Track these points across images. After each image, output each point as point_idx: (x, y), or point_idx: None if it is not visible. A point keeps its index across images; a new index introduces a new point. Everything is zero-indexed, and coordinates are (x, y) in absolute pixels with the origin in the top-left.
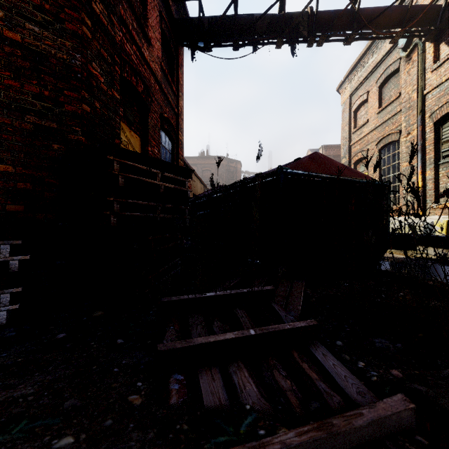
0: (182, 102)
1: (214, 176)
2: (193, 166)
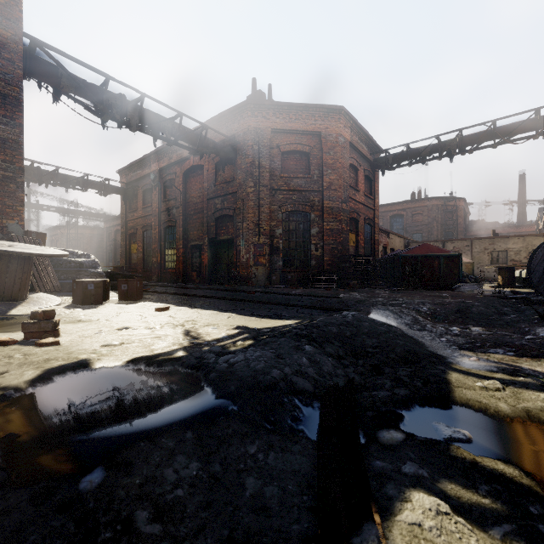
0: (377, 200)
1: (426, 219)
2: (401, 211)
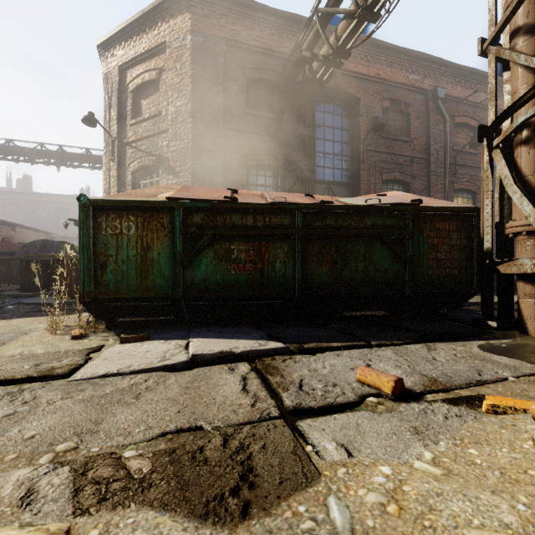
0: None
1: None
2: (68, 205)
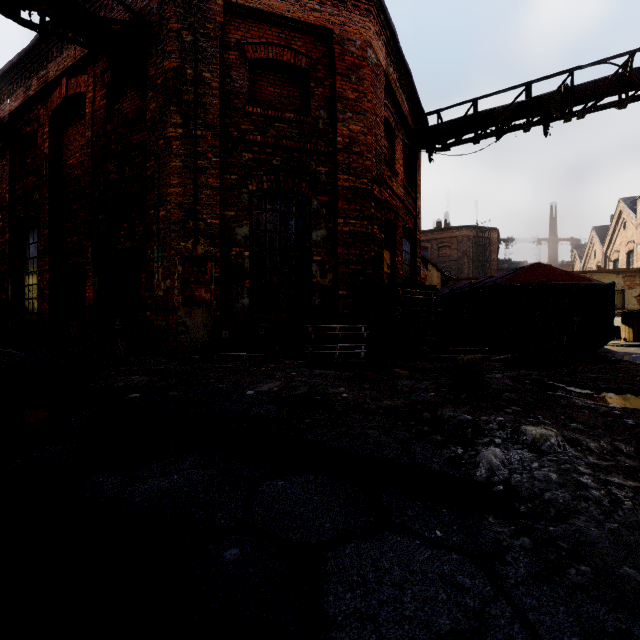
0: (419, 202)
1: (455, 254)
2: (425, 243)
